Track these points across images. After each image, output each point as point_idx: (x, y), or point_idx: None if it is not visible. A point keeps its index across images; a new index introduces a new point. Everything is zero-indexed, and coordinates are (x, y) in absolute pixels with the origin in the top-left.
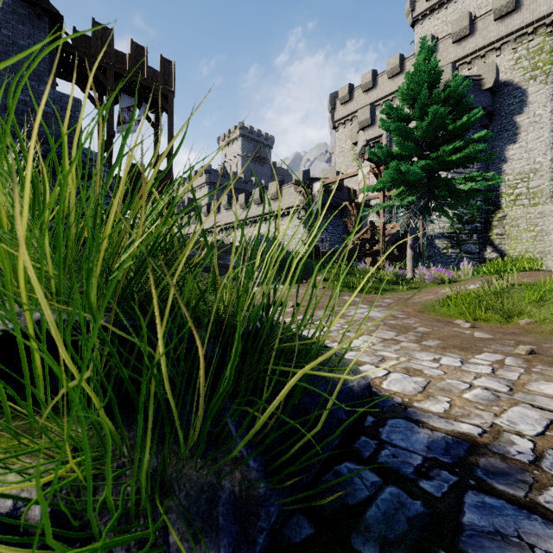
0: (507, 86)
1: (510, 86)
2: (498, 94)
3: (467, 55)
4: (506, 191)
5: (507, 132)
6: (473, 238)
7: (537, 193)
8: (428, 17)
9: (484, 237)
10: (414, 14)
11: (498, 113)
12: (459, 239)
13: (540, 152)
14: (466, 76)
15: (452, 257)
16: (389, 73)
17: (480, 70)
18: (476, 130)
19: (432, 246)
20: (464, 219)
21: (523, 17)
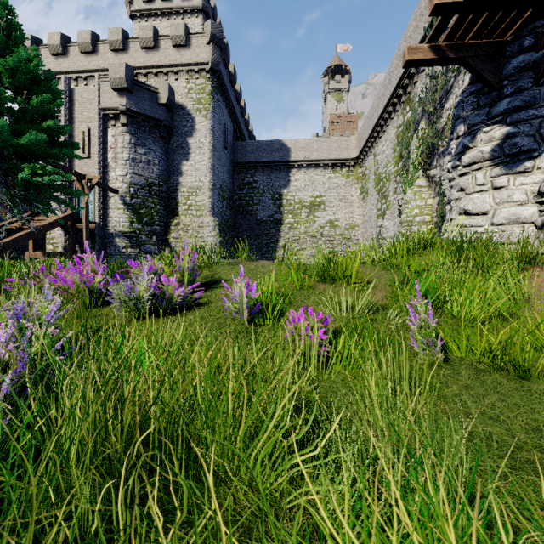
0: (183, 110)
1: (185, 110)
2: (177, 114)
3: (153, 66)
4: (182, 201)
5: (183, 149)
6: (152, 240)
7: (201, 206)
8: (145, 19)
9: (164, 239)
10: (132, 7)
11: (177, 130)
12: (139, 239)
13: (203, 173)
14: (143, 83)
15: (132, 257)
16: (81, 47)
17: (158, 84)
18: (156, 138)
19: (113, 244)
20: (144, 220)
21: (192, 55)
